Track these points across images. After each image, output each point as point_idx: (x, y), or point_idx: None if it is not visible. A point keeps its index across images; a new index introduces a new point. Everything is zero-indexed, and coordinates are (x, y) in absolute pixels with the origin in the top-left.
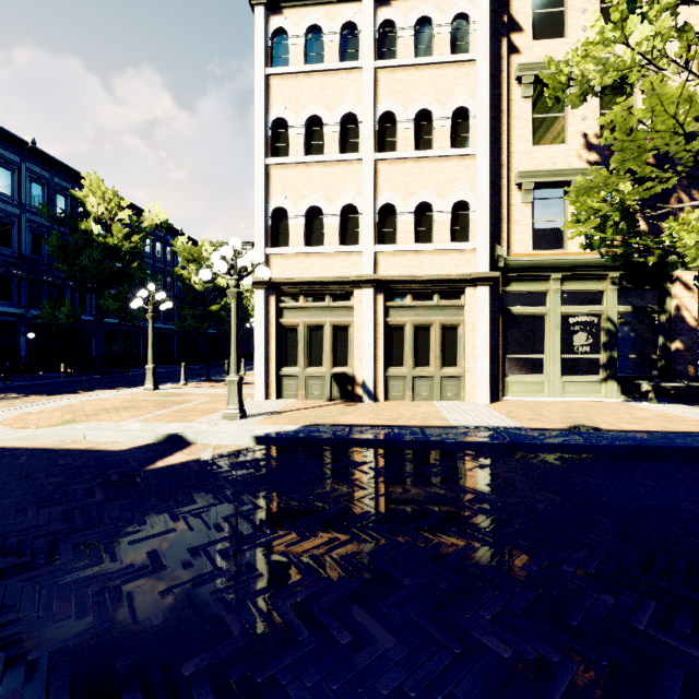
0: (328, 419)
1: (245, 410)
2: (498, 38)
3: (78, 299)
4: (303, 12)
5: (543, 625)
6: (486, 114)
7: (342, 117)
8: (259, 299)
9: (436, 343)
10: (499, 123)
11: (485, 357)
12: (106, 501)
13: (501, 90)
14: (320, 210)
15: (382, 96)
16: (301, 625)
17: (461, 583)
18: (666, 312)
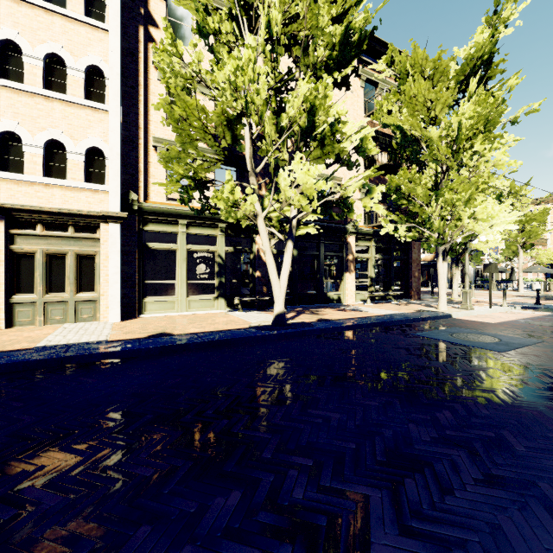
0: None
1: None
2: (136, 24)
3: None
4: None
5: None
6: (118, 80)
7: None
8: None
9: (70, 271)
10: (137, 93)
11: (117, 283)
12: None
13: (139, 66)
14: None
15: (3, 22)
16: None
17: None
18: (253, 253)
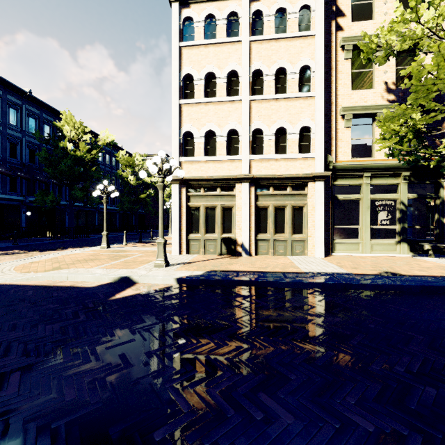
0: (221, 267)
1: (168, 261)
2: (329, 21)
3: (57, 191)
4: (203, 6)
5: (391, 408)
6: (322, 70)
7: (228, 73)
8: (175, 190)
9: (289, 218)
10: (330, 76)
11: (321, 227)
12: (87, 320)
13: (331, 54)
14: (214, 133)
15: (254, 59)
16: (228, 406)
17: (329, 378)
18: (440, 198)
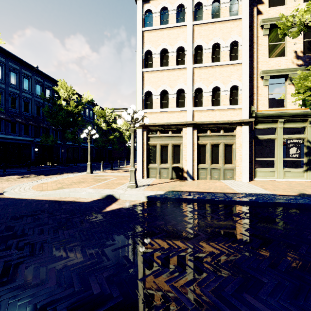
0: (176, 188)
1: (137, 183)
2: (252, 7)
3: (54, 134)
4: (159, 1)
5: None
6: (247, 43)
7: (177, 48)
8: (139, 133)
9: (222, 153)
10: (252, 48)
11: (246, 159)
12: (91, 228)
13: (253, 32)
14: (166, 91)
15: (196, 38)
16: (223, 304)
17: (296, 283)
18: None
